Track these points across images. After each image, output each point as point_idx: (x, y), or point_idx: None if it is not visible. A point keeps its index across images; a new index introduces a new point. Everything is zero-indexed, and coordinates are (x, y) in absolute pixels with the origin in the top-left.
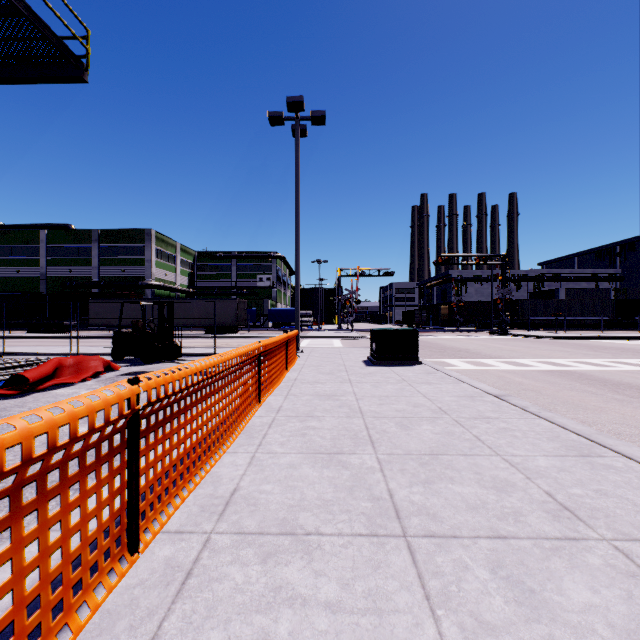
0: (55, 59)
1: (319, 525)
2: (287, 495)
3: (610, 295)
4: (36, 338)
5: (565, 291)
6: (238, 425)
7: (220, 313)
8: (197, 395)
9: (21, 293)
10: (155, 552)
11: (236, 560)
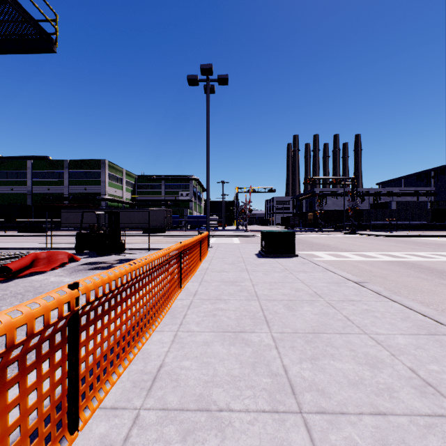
0: (32, 36)
1: (229, 401)
2: (202, 371)
3: (427, 206)
4: (24, 236)
5: (395, 203)
6: (164, 307)
7: (153, 218)
8: (131, 289)
9: (14, 204)
10: (92, 429)
11: (160, 438)
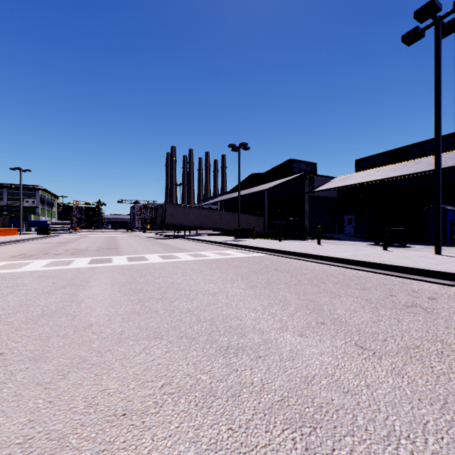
0: None
1: None
2: None
3: None
4: None
5: None
6: None
7: None
8: None
9: None
10: None
11: None
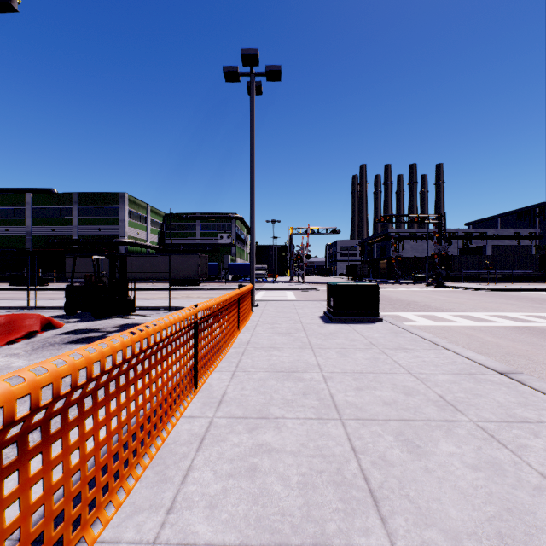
0: None
1: None
2: None
3: (532, 251)
4: (15, 290)
5: (492, 247)
6: (146, 449)
7: (183, 267)
8: None
9: (8, 249)
10: None
11: None
